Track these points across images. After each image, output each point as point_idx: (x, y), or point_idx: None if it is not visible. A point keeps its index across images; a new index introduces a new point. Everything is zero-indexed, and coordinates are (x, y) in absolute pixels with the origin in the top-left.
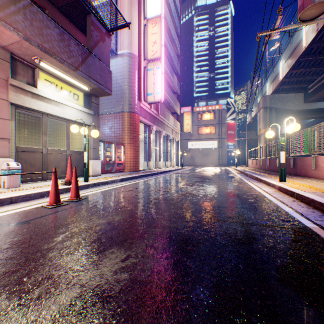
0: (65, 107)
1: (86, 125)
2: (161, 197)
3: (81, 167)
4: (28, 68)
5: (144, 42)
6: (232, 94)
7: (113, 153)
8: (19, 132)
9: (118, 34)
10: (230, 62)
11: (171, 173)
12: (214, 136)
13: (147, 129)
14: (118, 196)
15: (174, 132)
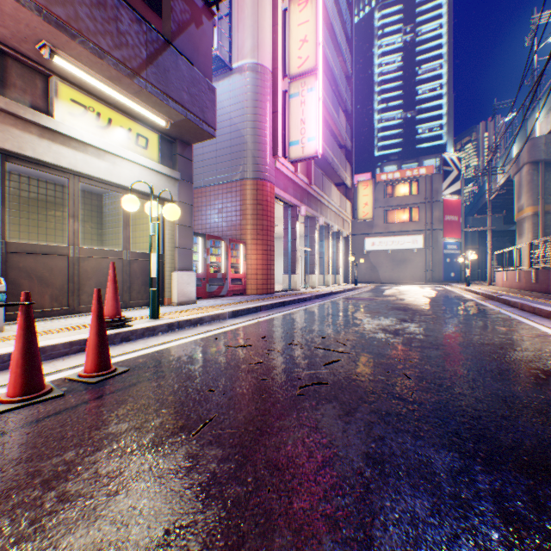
0: (118, 160)
1: (166, 201)
2: (325, 374)
3: (154, 287)
4: (33, 75)
5: (282, 43)
6: (449, 147)
7: (223, 258)
8: (45, 218)
9: (233, 31)
10: (446, 87)
11: (338, 299)
12: (416, 226)
13: (289, 213)
14: (211, 366)
15: (341, 219)
